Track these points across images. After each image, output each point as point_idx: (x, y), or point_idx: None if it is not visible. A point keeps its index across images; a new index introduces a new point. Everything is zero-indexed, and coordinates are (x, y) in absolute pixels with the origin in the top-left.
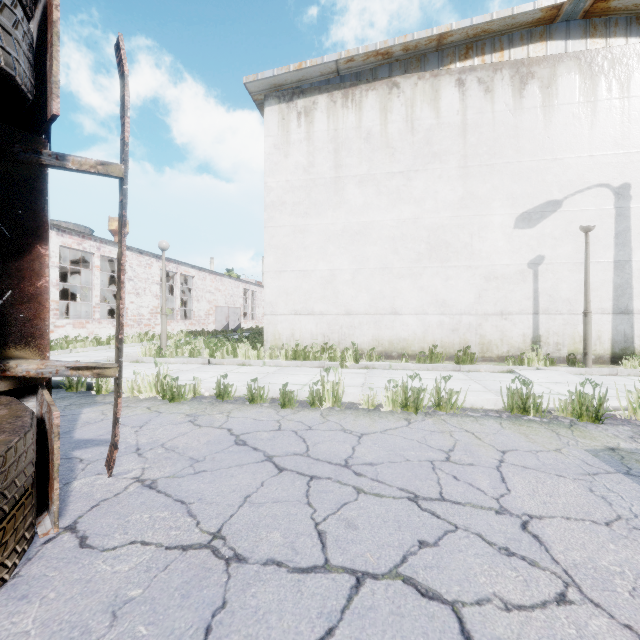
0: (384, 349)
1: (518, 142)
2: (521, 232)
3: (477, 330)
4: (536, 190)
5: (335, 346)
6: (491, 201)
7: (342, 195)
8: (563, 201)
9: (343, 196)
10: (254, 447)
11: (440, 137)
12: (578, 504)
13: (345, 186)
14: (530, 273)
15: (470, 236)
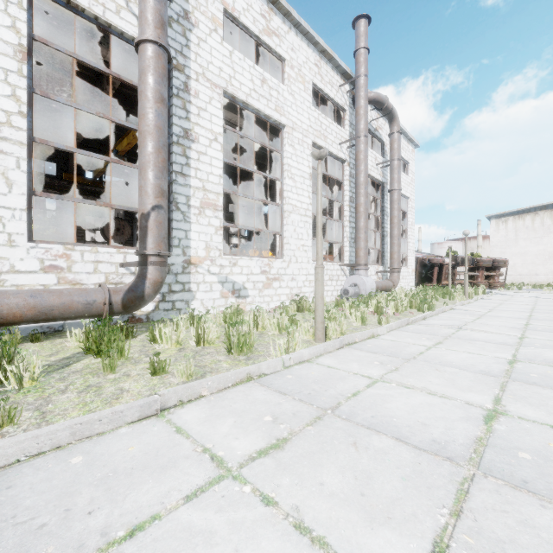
0: (532, 284)
1: None
2: None
3: None
4: None
5: (516, 283)
6: None
7: (517, 243)
8: None
9: (518, 243)
10: None
11: (552, 227)
12: None
13: (519, 241)
14: None
15: None
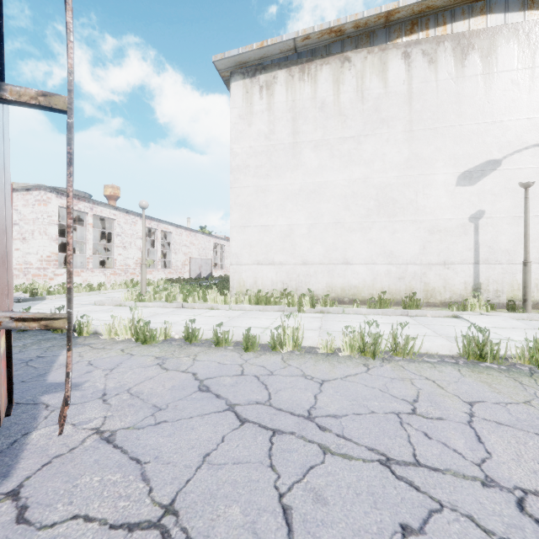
0: (337, 295)
1: (460, 107)
2: (463, 189)
3: (422, 278)
4: (477, 151)
5: (293, 292)
6: (435, 161)
7: (299, 158)
8: (502, 160)
9: (300, 159)
10: (217, 394)
11: (388, 105)
12: None
13: (302, 150)
14: (471, 226)
15: (415, 193)
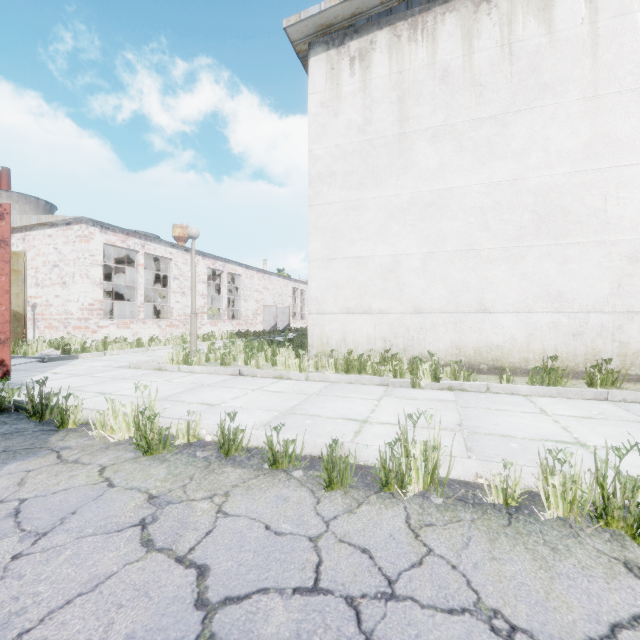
0: (468, 359)
1: None
2: None
3: (615, 335)
4: None
5: (401, 355)
6: (639, 143)
7: (409, 156)
8: None
9: (410, 158)
10: None
11: (553, 60)
12: None
13: (413, 144)
14: None
15: (603, 198)
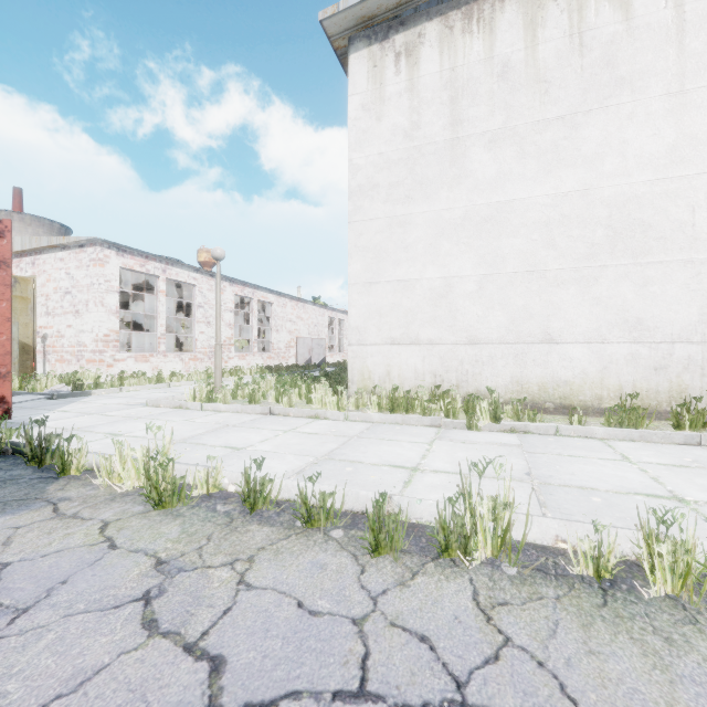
0: (531, 397)
1: None
2: None
3: (704, 369)
4: None
5: (453, 391)
6: None
7: (462, 165)
8: None
9: (464, 166)
10: None
11: (631, 51)
12: None
13: (467, 151)
14: None
15: (690, 209)
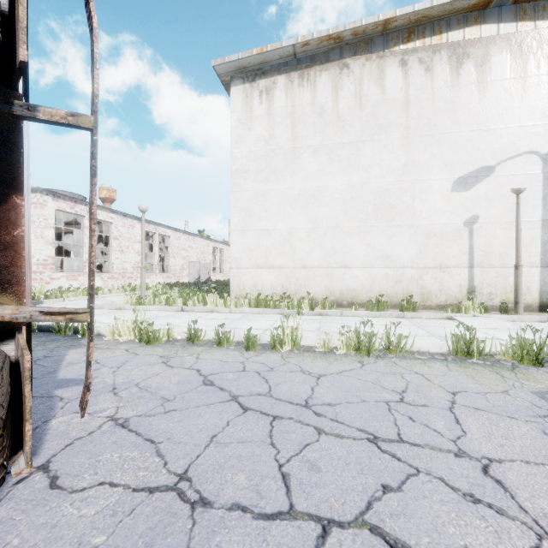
0: (335, 298)
1: (455, 115)
2: (458, 194)
3: (418, 281)
4: (471, 157)
5: (292, 295)
6: (431, 167)
7: (298, 163)
8: (496, 167)
9: (299, 164)
10: (220, 387)
11: (385, 111)
12: (535, 447)
13: (301, 155)
14: (466, 231)
15: (412, 198)
